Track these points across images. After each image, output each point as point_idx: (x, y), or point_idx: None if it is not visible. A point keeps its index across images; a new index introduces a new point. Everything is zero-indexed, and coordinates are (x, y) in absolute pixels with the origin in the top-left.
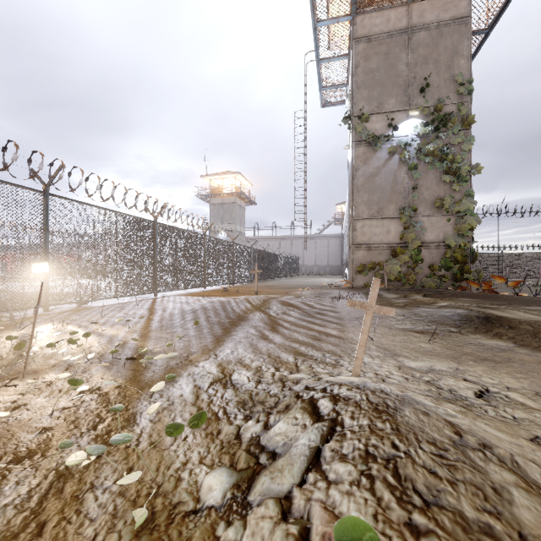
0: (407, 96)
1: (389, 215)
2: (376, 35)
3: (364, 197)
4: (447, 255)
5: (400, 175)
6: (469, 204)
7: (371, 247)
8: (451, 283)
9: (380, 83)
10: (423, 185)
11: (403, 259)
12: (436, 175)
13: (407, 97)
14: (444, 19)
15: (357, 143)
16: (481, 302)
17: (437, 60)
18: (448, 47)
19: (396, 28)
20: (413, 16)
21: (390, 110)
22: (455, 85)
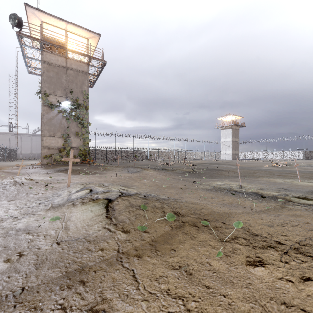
0: (66, 92)
1: (58, 136)
2: (52, 64)
3: (47, 127)
4: (80, 152)
5: (63, 121)
6: (87, 135)
7: (50, 148)
8: (82, 162)
9: (54, 83)
10: (71, 126)
11: (64, 153)
12: (76, 123)
13: (66, 93)
14: (79, 69)
15: (43, 104)
16: (75, 166)
17: (77, 83)
18: (80, 80)
19: (61, 65)
20: (68, 63)
21: (59, 95)
22: (83, 94)
